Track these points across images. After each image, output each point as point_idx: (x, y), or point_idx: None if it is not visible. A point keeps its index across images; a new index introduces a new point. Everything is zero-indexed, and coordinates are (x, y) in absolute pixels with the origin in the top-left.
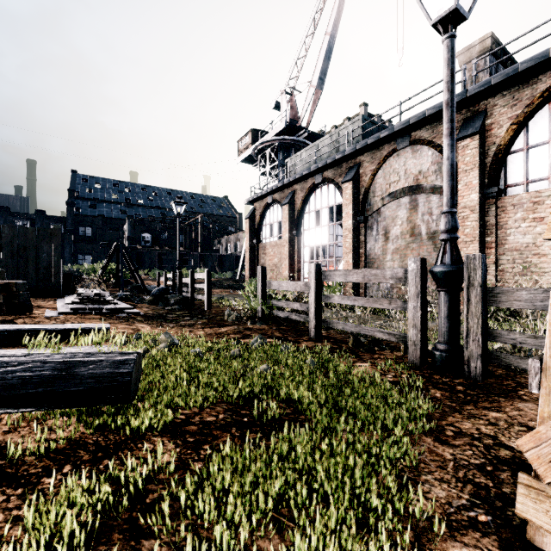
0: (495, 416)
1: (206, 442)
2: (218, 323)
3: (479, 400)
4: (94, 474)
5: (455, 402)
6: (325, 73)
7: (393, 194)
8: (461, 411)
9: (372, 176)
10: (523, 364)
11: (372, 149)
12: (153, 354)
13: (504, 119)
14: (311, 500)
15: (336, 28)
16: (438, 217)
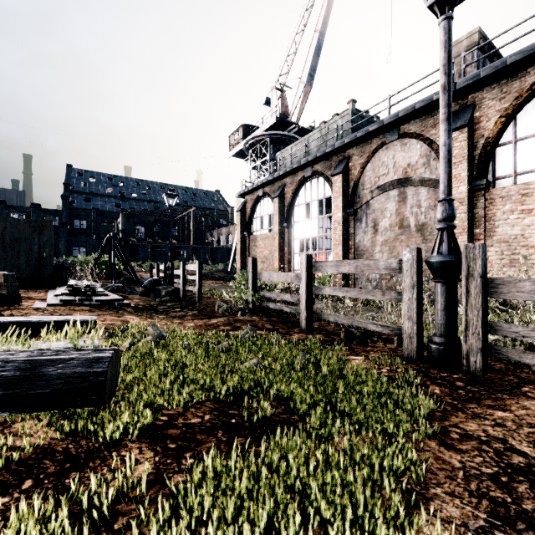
0: (501, 415)
1: (188, 449)
2: (208, 314)
3: (481, 398)
4: (51, 498)
5: (457, 399)
6: (314, 70)
7: (381, 186)
8: (463, 410)
9: (361, 169)
10: (527, 359)
11: (361, 142)
12: (138, 347)
13: (492, 112)
14: (307, 524)
15: (325, 26)
16: (427, 209)
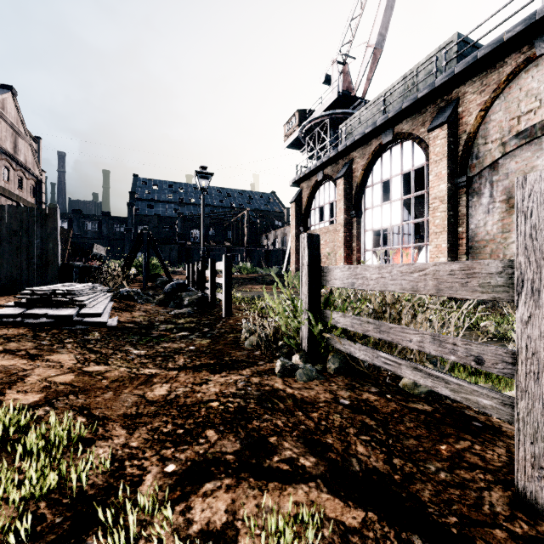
0: None
1: None
2: (221, 352)
3: None
4: None
5: None
6: (386, 27)
7: (525, 132)
8: None
9: (482, 113)
10: None
11: (482, 69)
12: None
13: None
14: None
15: None
16: None
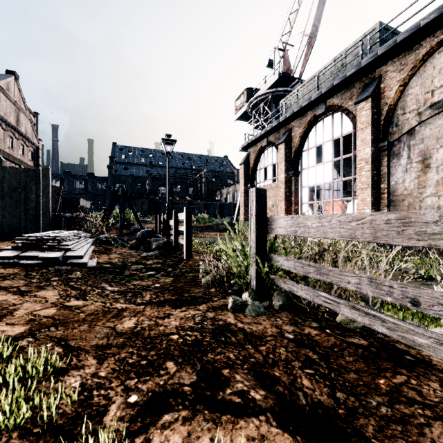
0: None
1: None
2: (182, 289)
3: None
4: None
5: None
6: (319, 19)
7: (438, 103)
8: None
9: (401, 88)
10: None
11: (401, 51)
12: None
13: None
14: None
15: None
16: None
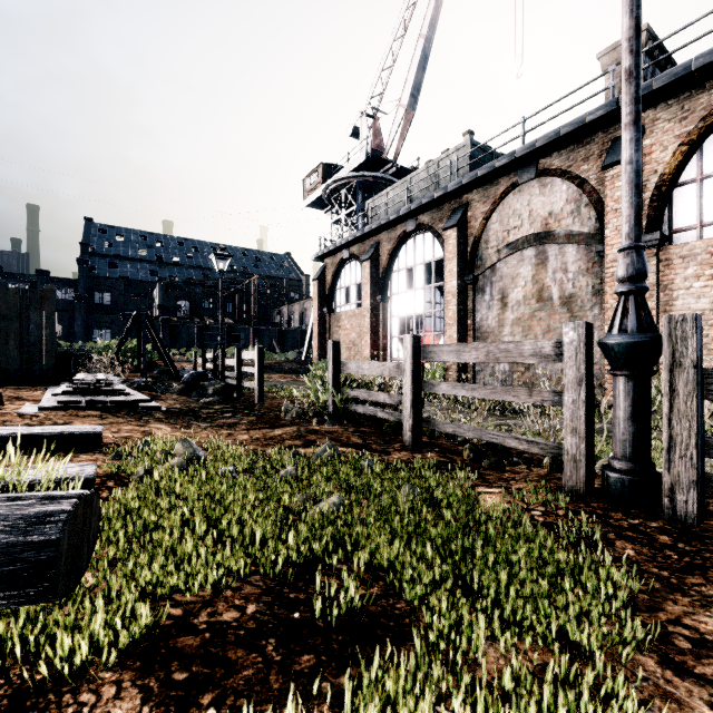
0: None
1: (209, 686)
2: (271, 422)
3: (707, 565)
4: None
5: (666, 568)
6: (418, 89)
7: (512, 244)
8: (683, 589)
9: (484, 221)
10: None
11: (484, 183)
12: (154, 478)
13: (669, 138)
14: None
15: (433, 29)
16: (576, 275)
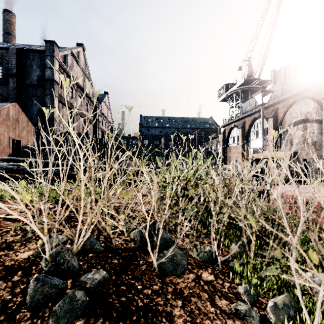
0: None
1: None
2: None
3: None
4: None
5: None
6: (269, 46)
7: (294, 123)
8: None
9: (283, 114)
10: (272, 182)
11: (283, 101)
12: None
13: None
14: None
15: (276, 19)
16: (317, 134)
